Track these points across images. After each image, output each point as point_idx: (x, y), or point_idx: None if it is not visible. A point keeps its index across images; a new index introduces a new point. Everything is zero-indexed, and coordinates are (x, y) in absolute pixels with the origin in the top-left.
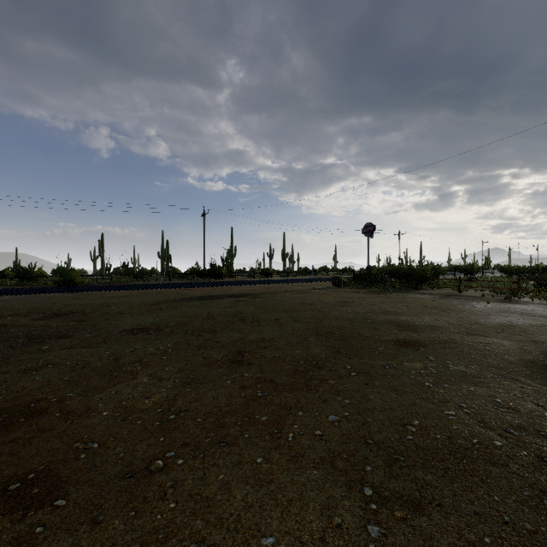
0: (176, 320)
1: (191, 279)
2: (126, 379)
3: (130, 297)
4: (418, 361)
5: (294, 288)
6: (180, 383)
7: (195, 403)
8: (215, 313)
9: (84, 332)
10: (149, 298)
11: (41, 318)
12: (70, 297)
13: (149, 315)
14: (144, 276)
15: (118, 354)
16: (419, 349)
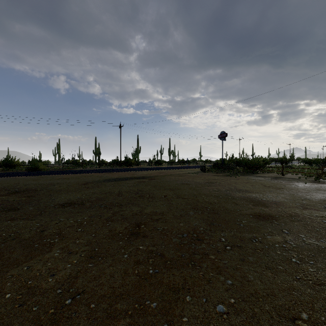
0: (96, 196)
1: (112, 166)
2: (42, 252)
3: (70, 179)
4: (277, 235)
5: (176, 172)
6: (85, 257)
7: (92, 283)
8: (124, 190)
9: (29, 205)
10: (82, 180)
11: (5, 194)
12: (31, 178)
13: (79, 192)
14: (83, 165)
15: (45, 226)
16: (273, 222)
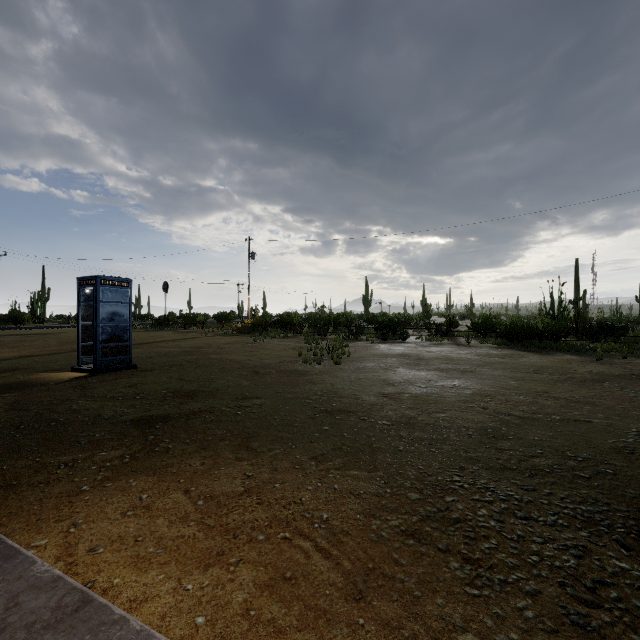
0: None
1: None
2: None
3: None
4: None
5: None
6: None
7: None
8: (7, 340)
9: None
10: None
11: None
12: None
13: None
14: None
15: None
16: None
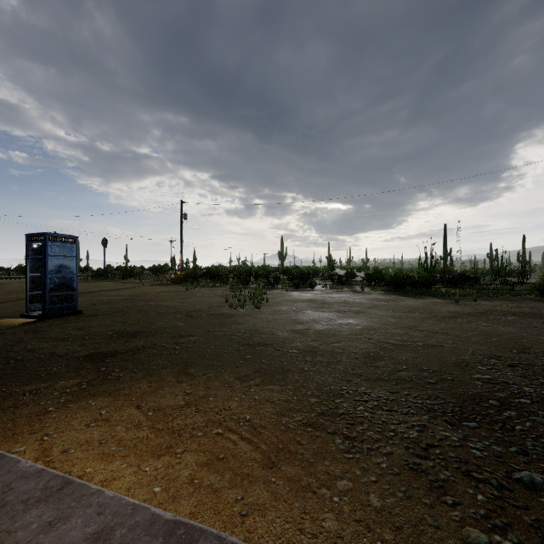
0: None
1: None
2: None
3: None
4: None
5: None
6: None
7: None
8: None
9: None
10: None
11: None
12: None
13: None
14: None
15: None
16: None
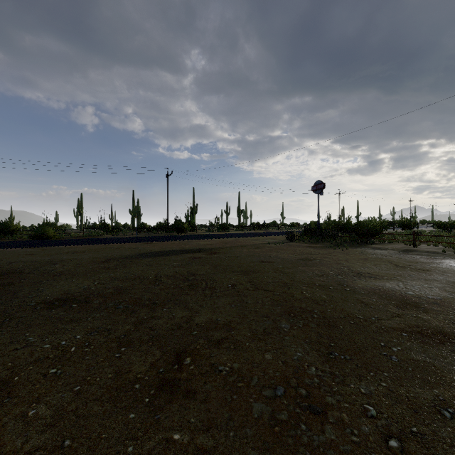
0: (115, 285)
1: (155, 232)
2: None
3: (85, 253)
4: None
5: (249, 242)
6: None
7: None
8: (164, 274)
9: None
10: (103, 254)
11: None
12: (26, 252)
13: (90, 277)
14: (114, 230)
15: None
16: None
